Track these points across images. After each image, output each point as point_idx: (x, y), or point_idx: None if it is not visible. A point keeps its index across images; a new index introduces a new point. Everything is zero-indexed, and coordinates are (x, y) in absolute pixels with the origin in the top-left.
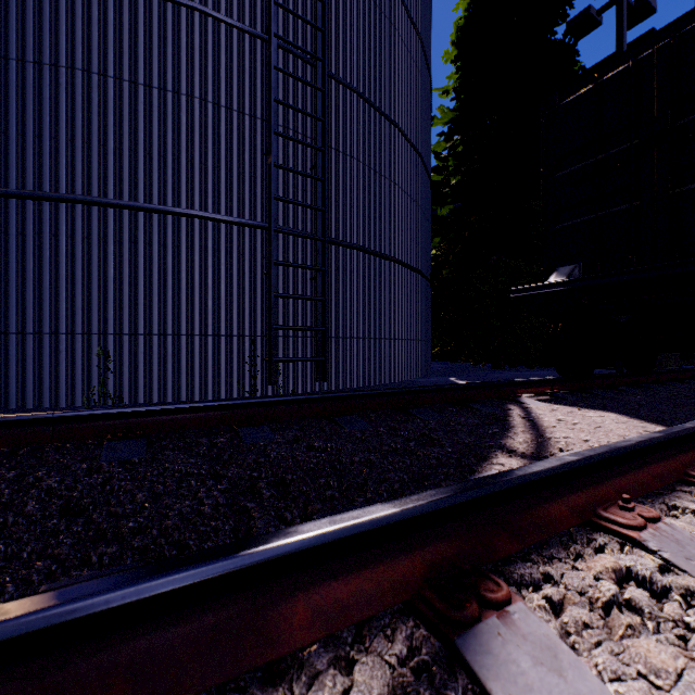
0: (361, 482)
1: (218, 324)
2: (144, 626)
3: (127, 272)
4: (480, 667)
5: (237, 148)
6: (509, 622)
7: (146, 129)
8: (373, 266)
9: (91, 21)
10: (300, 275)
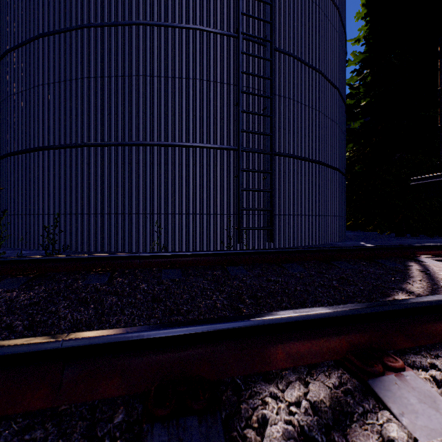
0: (302, 301)
1: (209, 207)
2: (213, 343)
3: (163, 180)
4: (383, 395)
5: (219, 104)
6: (403, 379)
7: (172, 101)
8: (303, 168)
9: (146, 49)
10: (256, 176)
